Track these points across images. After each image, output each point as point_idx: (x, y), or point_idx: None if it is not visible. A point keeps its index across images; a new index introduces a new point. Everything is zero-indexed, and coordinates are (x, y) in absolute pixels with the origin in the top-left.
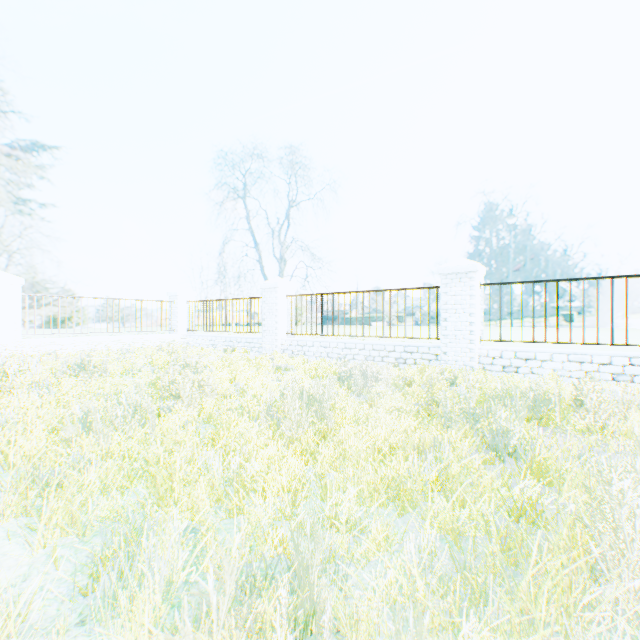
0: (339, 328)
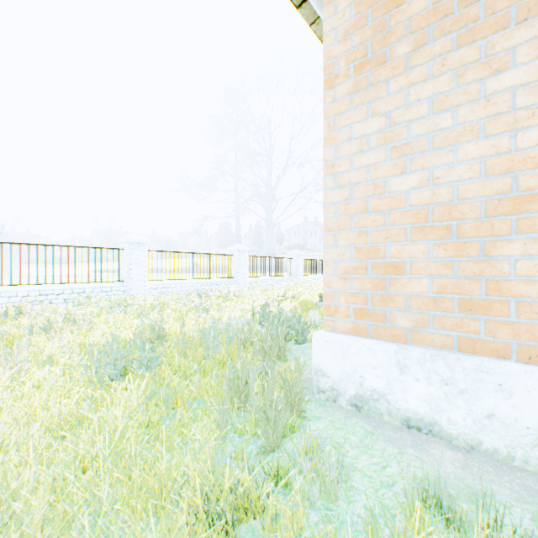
0: None
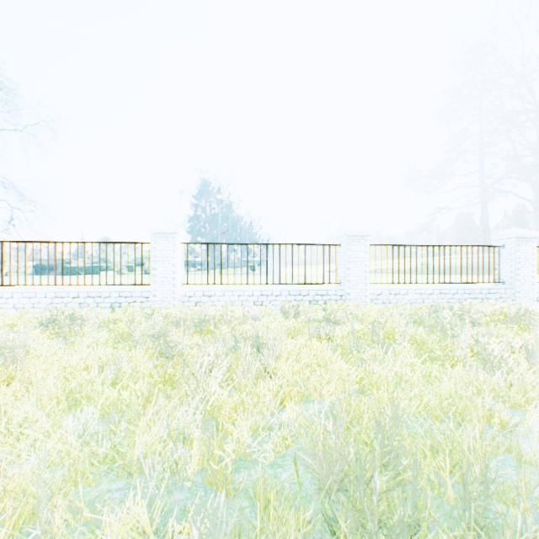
0: (58, 278)
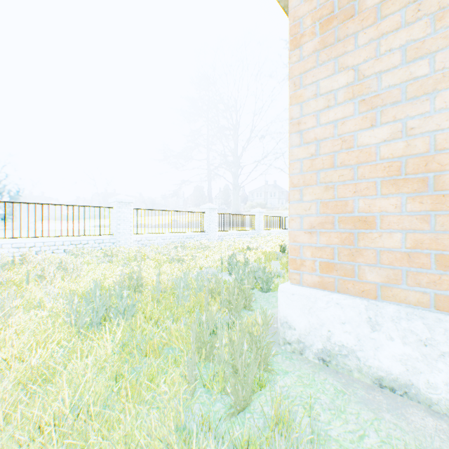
0: None
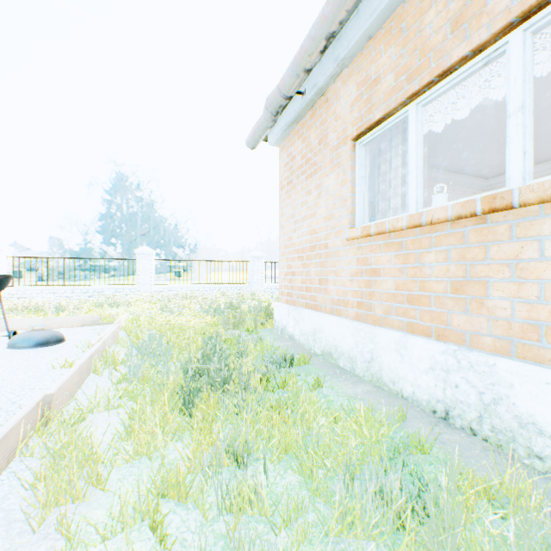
0: None
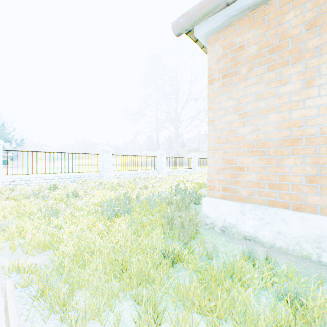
0: None
